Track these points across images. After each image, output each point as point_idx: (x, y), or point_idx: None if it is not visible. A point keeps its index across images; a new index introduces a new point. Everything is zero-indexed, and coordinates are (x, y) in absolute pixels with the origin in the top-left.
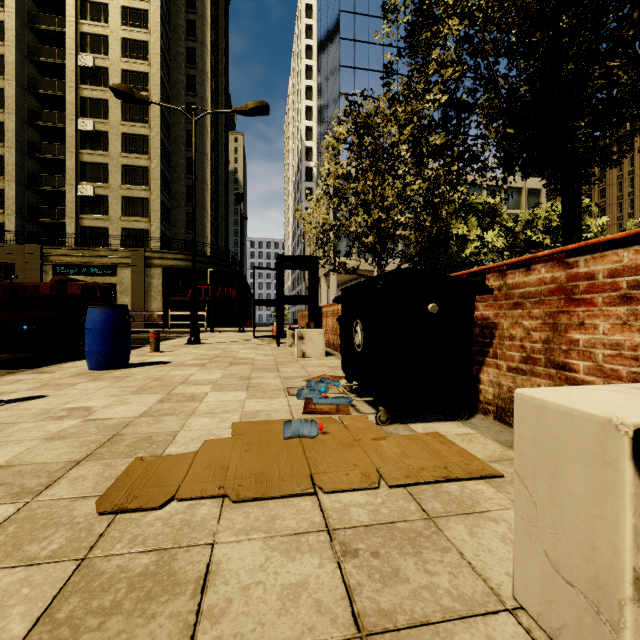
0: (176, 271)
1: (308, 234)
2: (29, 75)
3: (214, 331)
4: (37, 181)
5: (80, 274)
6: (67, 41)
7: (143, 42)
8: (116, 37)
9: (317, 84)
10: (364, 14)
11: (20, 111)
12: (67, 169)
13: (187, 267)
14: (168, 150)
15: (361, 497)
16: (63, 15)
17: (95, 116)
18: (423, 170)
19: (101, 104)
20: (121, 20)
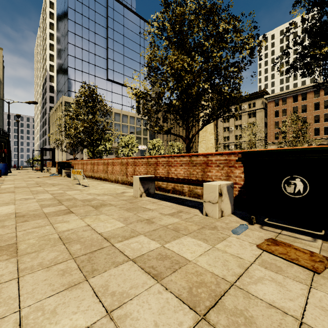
0: None
1: (51, 122)
2: None
3: None
4: None
5: None
6: None
7: None
8: None
9: (56, 50)
10: (80, 36)
11: None
12: None
13: None
14: None
15: (56, 177)
16: None
17: None
18: None
19: None
20: None
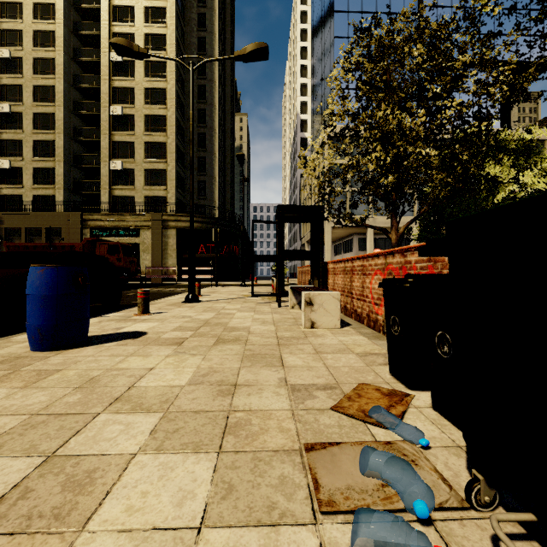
0: (188, 232)
1: (303, 196)
2: (74, 73)
3: (219, 285)
4: (80, 160)
5: (111, 236)
6: (102, 41)
7: (162, 35)
8: (140, 33)
9: (312, 61)
10: None
11: (67, 103)
12: (102, 148)
13: (197, 228)
14: (182, 127)
15: None
16: (100, 21)
17: (124, 102)
18: (450, 98)
19: (128, 92)
20: (144, 19)
